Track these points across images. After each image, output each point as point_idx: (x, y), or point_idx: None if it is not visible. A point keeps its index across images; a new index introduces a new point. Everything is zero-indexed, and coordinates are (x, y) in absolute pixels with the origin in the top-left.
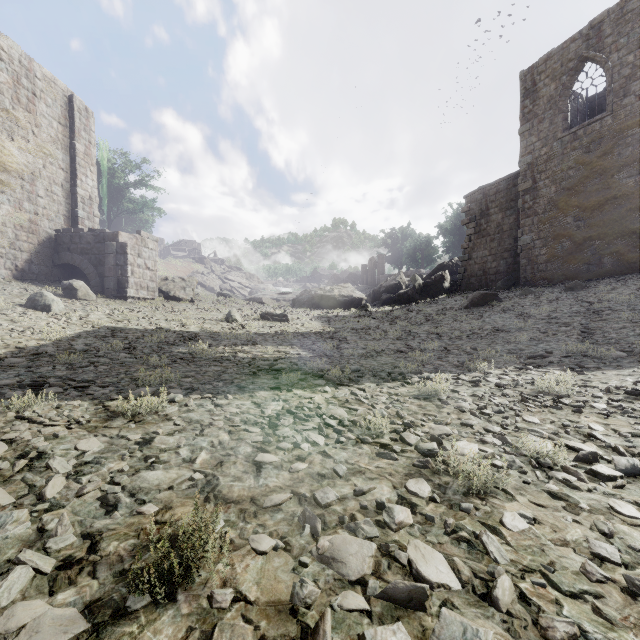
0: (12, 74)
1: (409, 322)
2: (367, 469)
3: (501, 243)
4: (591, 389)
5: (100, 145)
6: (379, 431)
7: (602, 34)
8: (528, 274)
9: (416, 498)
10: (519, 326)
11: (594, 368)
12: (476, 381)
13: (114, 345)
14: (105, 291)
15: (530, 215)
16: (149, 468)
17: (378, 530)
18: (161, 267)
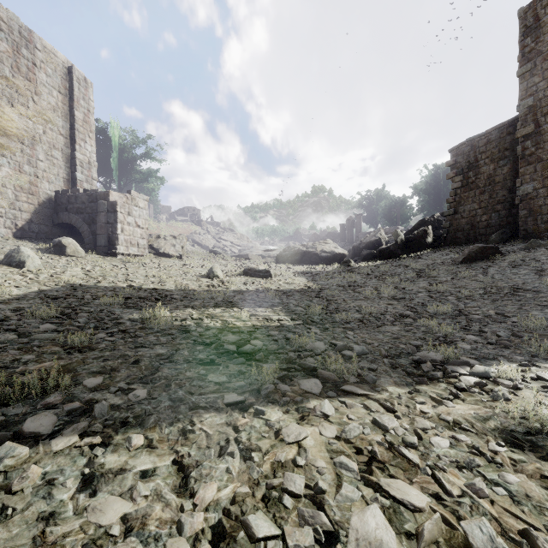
0: (12, 44)
1: (399, 278)
2: None
3: (493, 195)
4: None
5: (111, 123)
6: None
7: None
8: (529, 226)
9: None
10: None
11: None
12: None
13: (43, 312)
14: (97, 248)
15: (532, 162)
16: None
17: None
18: (164, 229)
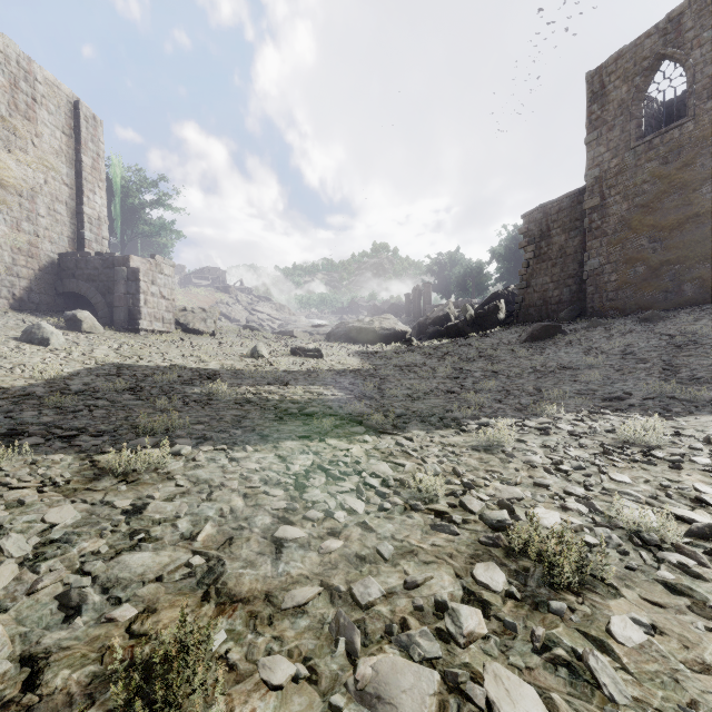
0: (9, 76)
1: (460, 358)
2: (420, 548)
3: (564, 268)
4: (686, 439)
5: (112, 160)
6: (433, 494)
7: (682, 28)
8: (596, 303)
9: (488, 592)
10: (589, 363)
11: (685, 412)
12: (545, 428)
13: (117, 385)
14: (114, 323)
15: (598, 236)
16: (135, 548)
17: (440, 645)
18: (181, 297)
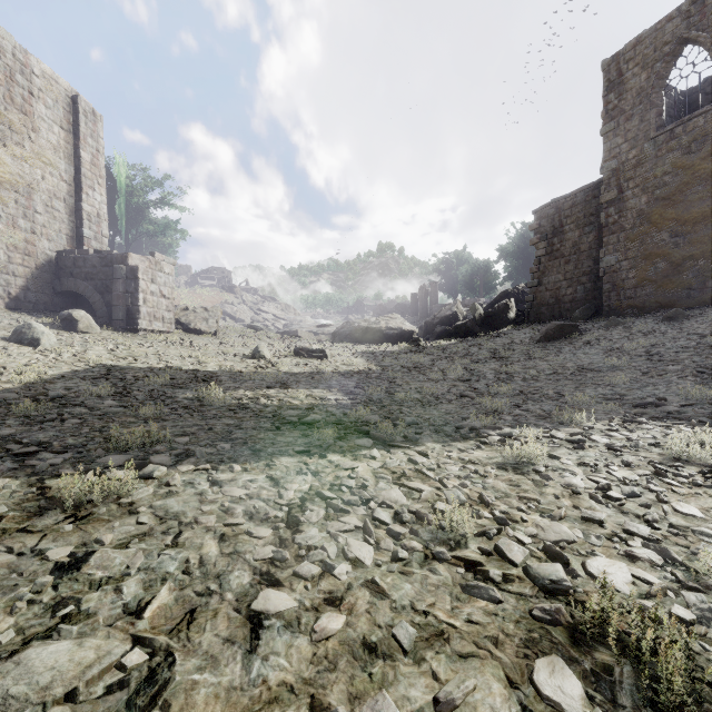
0: (4, 69)
1: (471, 359)
2: (451, 627)
3: (578, 265)
4: None
5: (116, 159)
6: (459, 533)
7: (707, 9)
8: (612, 302)
9: None
10: (612, 364)
11: None
12: (578, 441)
13: (100, 389)
14: (113, 323)
15: (615, 231)
16: (52, 633)
17: None
18: (185, 297)
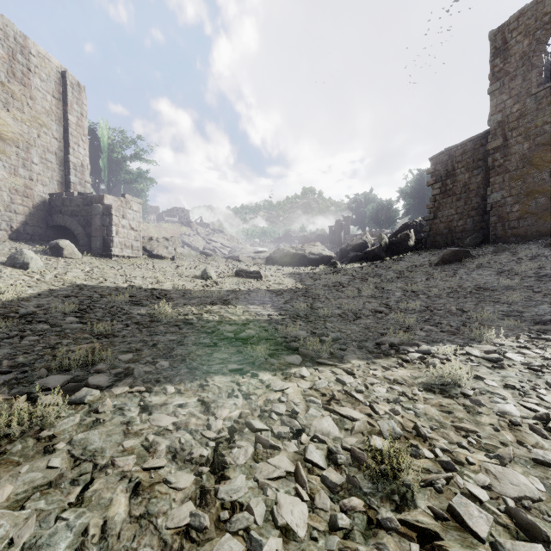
0: (7, 50)
1: (380, 279)
2: None
3: (468, 202)
4: None
5: (100, 124)
6: (402, 482)
7: None
8: (498, 231)
9: None
10: (506, 284)
11: None
12: (496, 359)
13: (64, 307)
14: (92, 250)
15: (500, 173)
16: None
17: None
18: (153, 230)
